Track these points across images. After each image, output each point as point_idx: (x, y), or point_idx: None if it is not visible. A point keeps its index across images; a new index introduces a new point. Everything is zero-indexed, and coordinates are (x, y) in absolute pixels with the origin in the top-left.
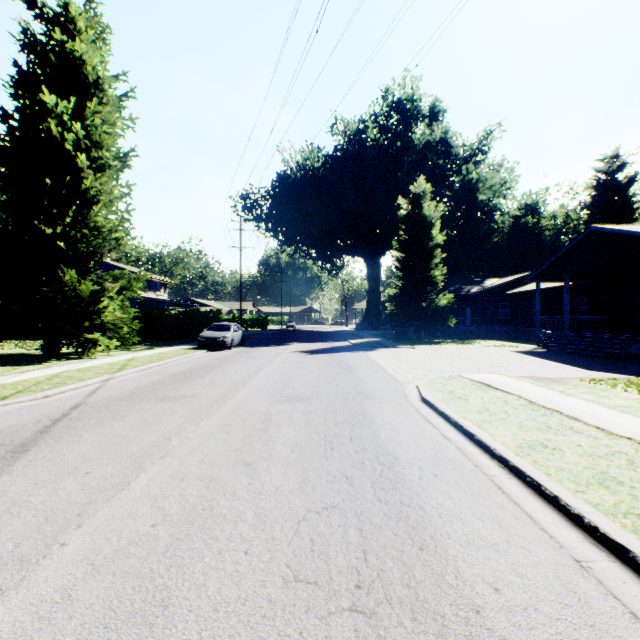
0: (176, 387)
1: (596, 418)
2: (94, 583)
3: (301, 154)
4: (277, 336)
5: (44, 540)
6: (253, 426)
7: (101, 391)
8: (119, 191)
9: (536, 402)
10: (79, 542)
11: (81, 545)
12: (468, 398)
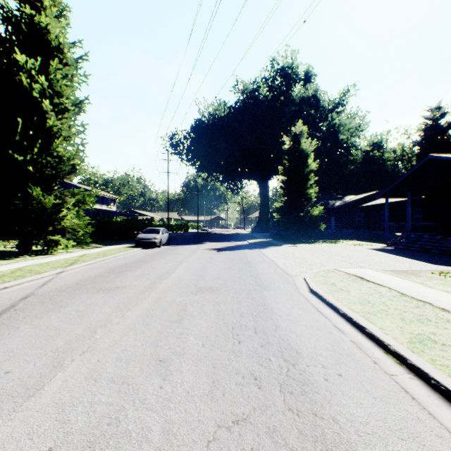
0: (112, 279)
1: None
2: None
3: (212, 106)
4: (194, 237)
5: None
6: (170, 317)
7: (51, 283)
8: (76, 129)
9: (406, 294)
10: None
11: None
12: (349, 290)
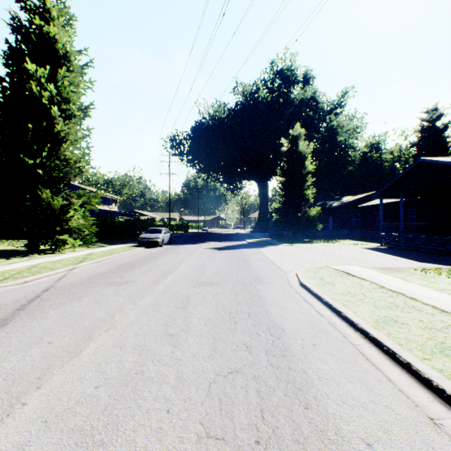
0: (121, 275)
1: (430, 299)
2: (45, 439)
3: (212, 108)
4: (195, 237)
5: (9, 400)
6: (176, 305)
7: (66, 278)
8: (82, 133)
9: (384, 286)
10: (37, 402)
11: (38, 405)
12: (334, 283)
